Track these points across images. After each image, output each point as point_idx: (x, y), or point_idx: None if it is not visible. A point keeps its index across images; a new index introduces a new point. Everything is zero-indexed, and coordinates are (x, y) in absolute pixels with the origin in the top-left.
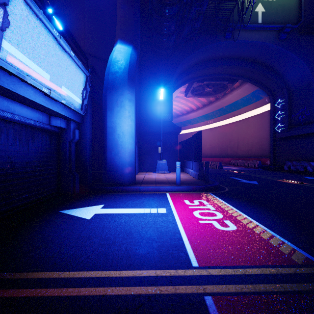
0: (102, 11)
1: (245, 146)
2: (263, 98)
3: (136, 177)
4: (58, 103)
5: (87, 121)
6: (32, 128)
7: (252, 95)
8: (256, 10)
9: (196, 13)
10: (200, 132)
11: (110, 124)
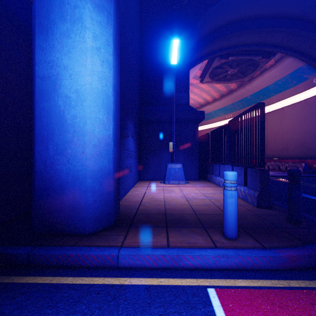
0: None
1: (277, 144)
2: (309, 79)
3: (128, 197)
4: None
5: None
6: None
7: (292, 77)
8: None
9: None
10: (261, 105)
11: (43, 70)
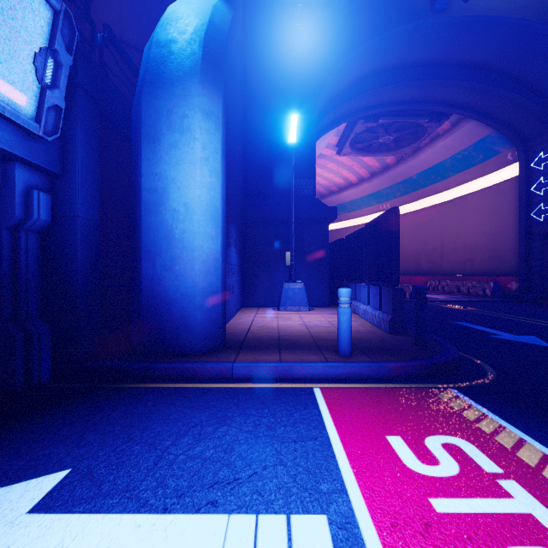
0: None
1: (457, 252)
2: (502, 152)
3: (231, 325)
4: None
5: (77, 170)
6: None
7: (477, 149)
8: None
9: None
10: (395, 211)
11: (149, 182)
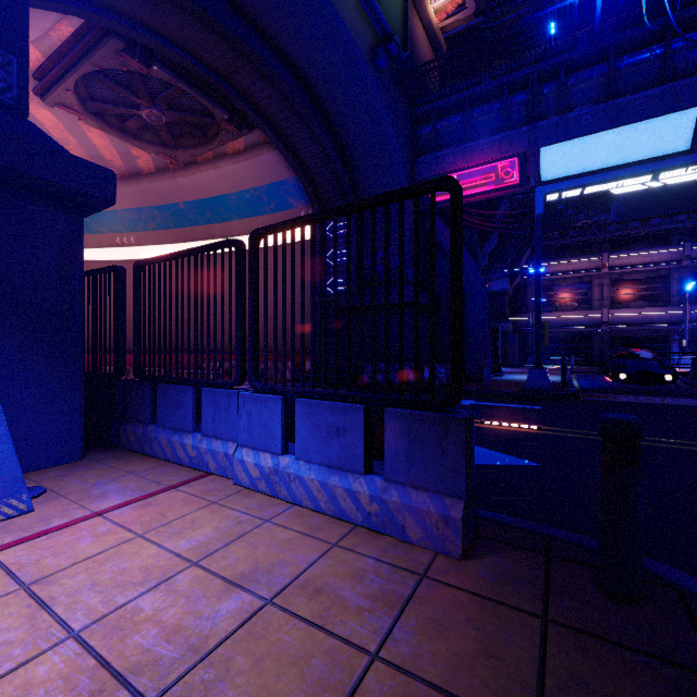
0: None
1: None
2: (296, 208)
3: None
4: None
5: None
6: None
7: (270, 193)
8: None
9: None
10: (460, 187)
11: None
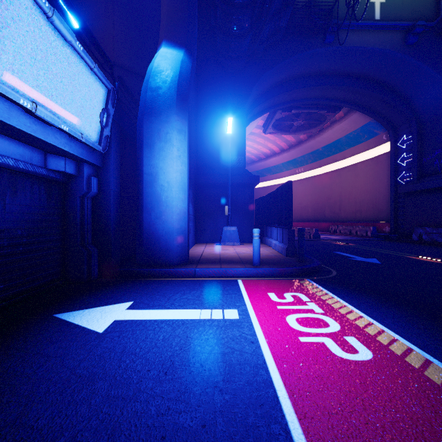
0: (140, 2)
1: (351, 205)
2: (379, 134)
3: (190, 253)
4: (56, 131)
5: (111, 164)
6: (11, 172)
7: (363, 131)
8: (371, 0)
9: (282, 2)
10: (289, 183)
11: (148, 170)
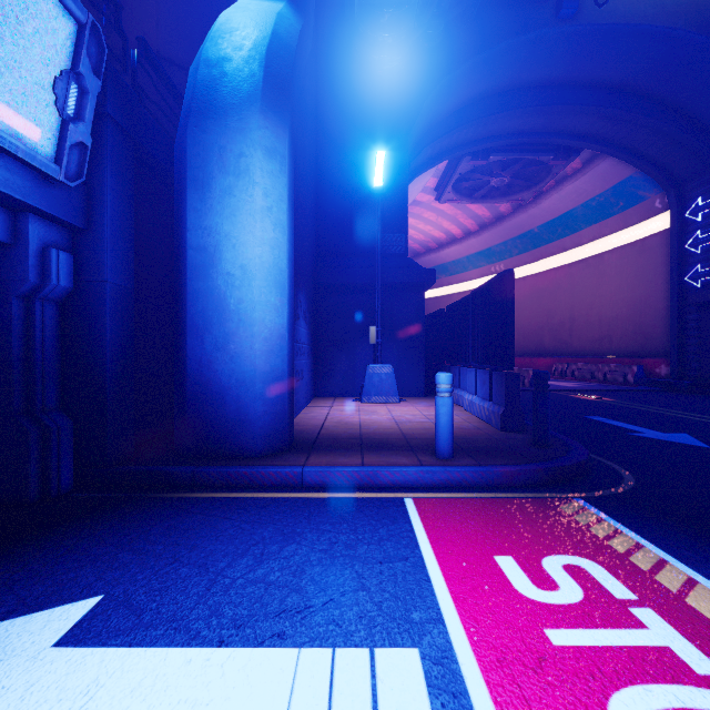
0: None
1: (591, 327)
2: (648, 199)
3: (300, 420)
4: None
5: (106, 223)
6: None
7: (616, 194)
8: None
9: None
10: (508, 274)
11: (197, 239)
